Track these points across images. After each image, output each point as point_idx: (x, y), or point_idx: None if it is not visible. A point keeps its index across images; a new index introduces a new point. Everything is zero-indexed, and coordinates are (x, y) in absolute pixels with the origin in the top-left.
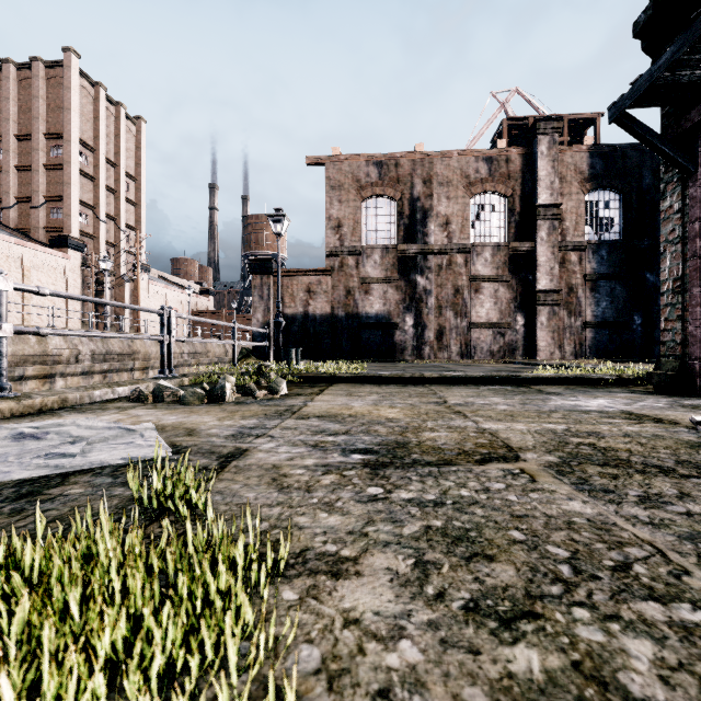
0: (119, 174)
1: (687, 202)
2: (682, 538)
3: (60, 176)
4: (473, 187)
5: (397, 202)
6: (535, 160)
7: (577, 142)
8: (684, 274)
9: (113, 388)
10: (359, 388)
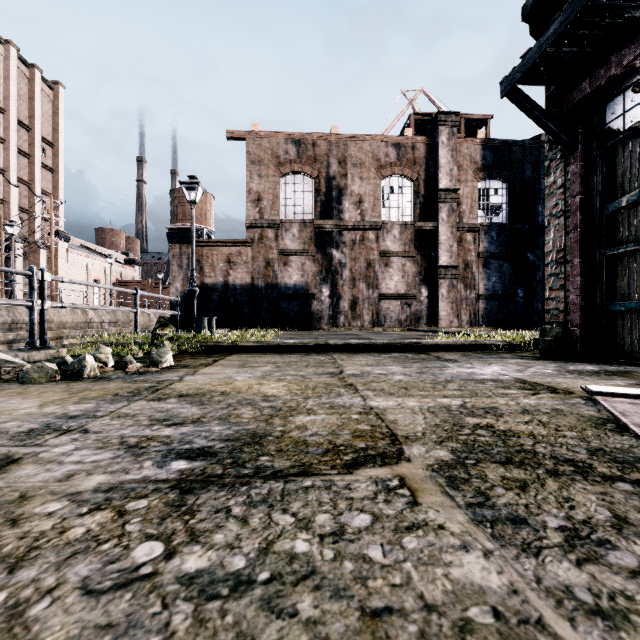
0: (34, 138)
1: (569, 177)
2: None
3: None
4: (384, 170)
5: (314, 179)
6: (437, 149)
7: (472, 136)
8: (566, 246)
9: None
10: (259, 357)
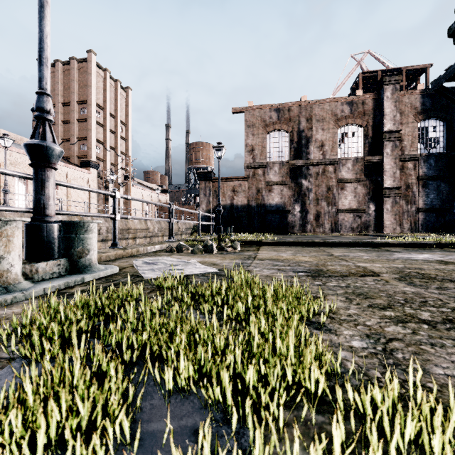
0: (117, 122)
1: None
2: (451, 297)
3: (86, 126)
4: (340, 122)
5: (289, 133)
6: (382, 102)
7: (412, 88)
8: None
9: (154, 246)
10: (278, 248)
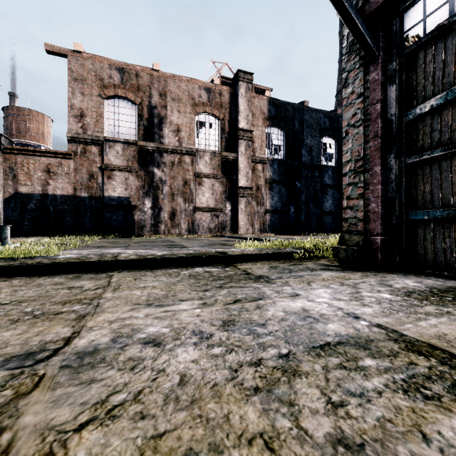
0: None
1: (368, 86)
2: None
3: None
4: (197, 107)
5: (137, 105)
6: (237, 98)
7: (262, 94)
8: (365, 154)
9: None
10: None
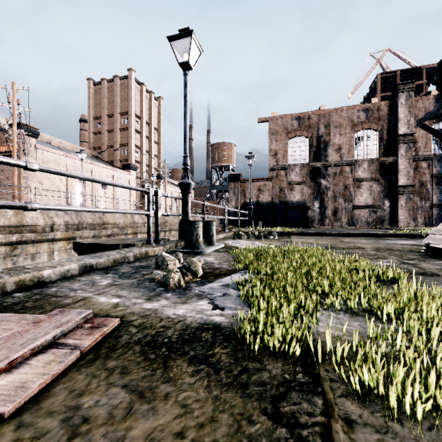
0: (151, 129)
1: None
2: (389, 254)
3: (126, 133)
4: (356, 127)
5: (309, 138)
6: (396, 108)
7: (427, 94)
8: None
9: (220, 234)
10: (304, 237)
